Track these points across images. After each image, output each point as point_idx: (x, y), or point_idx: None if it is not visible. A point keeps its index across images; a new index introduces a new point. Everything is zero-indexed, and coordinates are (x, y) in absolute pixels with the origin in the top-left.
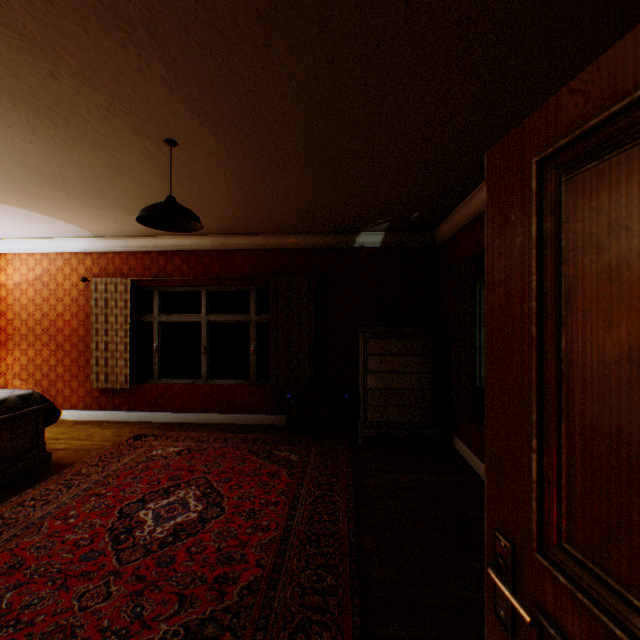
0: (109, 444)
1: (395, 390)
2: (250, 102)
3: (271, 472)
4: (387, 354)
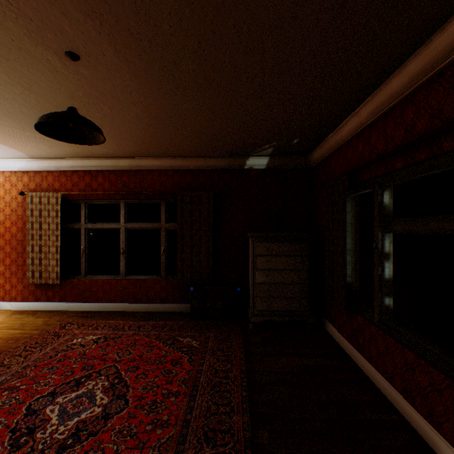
0: (37, 333)
1: (279, 284)
2: (144, 3)
3: (174, 359)
4: (272, 255)
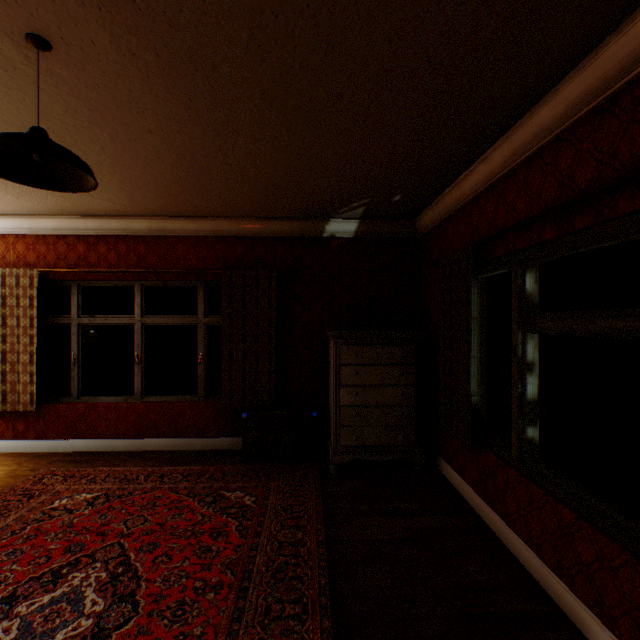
0: None
1: (373, 407)
2: None
3: (216, 527)
4: (364, 364)
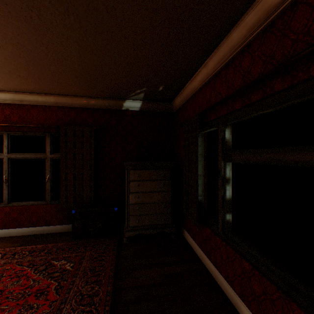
0: None
1: (148, 204)
2: None
3: (42, 288)
4: (143, 180)
